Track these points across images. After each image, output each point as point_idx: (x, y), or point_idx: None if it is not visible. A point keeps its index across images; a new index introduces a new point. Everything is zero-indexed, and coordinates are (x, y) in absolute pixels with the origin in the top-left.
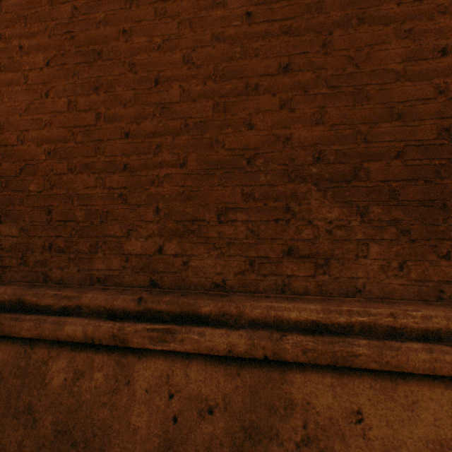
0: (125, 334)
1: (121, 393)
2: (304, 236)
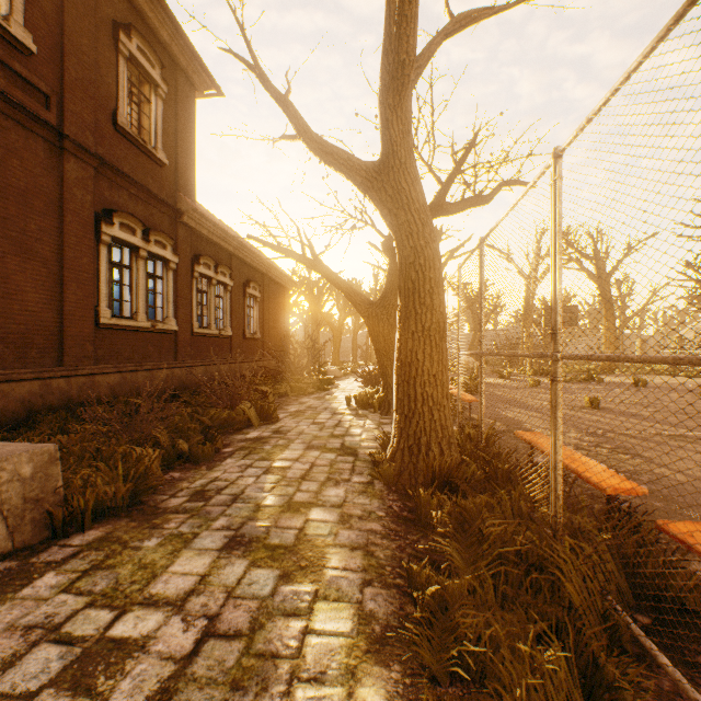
0: None
1: None
2: None
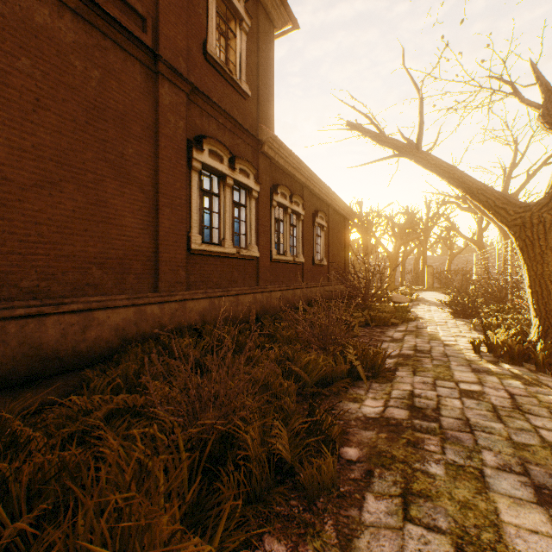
0: (43, 310)
1: (43, 328)
2: (92, 279)
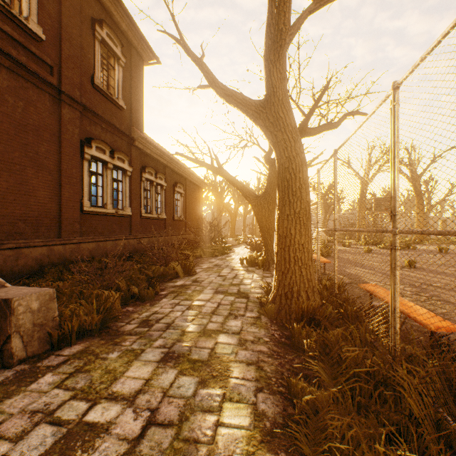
0: None
1: None
2: (19, 230)
